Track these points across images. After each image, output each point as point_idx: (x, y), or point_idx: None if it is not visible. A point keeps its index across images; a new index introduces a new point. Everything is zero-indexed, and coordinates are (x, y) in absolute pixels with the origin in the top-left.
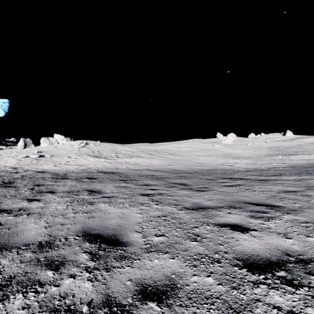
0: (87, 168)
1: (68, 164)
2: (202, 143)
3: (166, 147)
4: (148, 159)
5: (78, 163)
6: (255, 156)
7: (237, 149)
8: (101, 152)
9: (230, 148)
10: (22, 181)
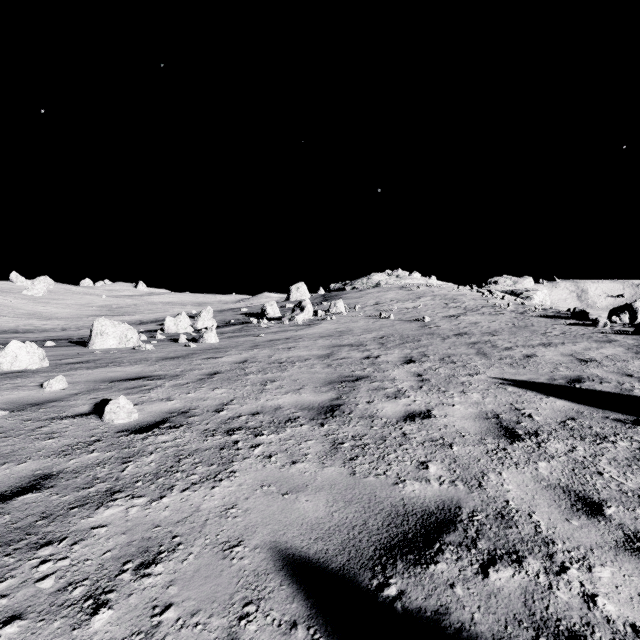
0: None
1: None
2: None
3: None
4: None
5: None
6: (76, 317)
7: (53, 307)
8: None
9: (40, 304)
10: None
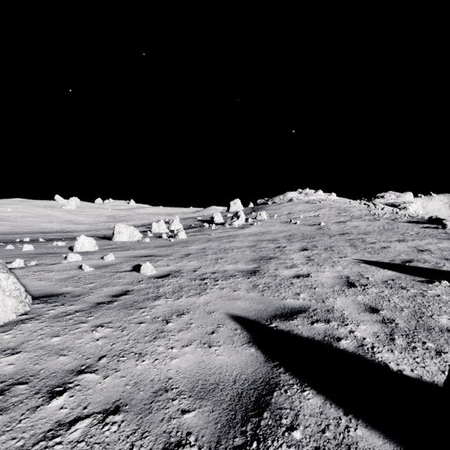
0: None
1: None
2: (37, 207)
3: None
4: None
5: None
6: (94, 223)
7: (80, 217)
8: None
9: (73, 215)
10: None
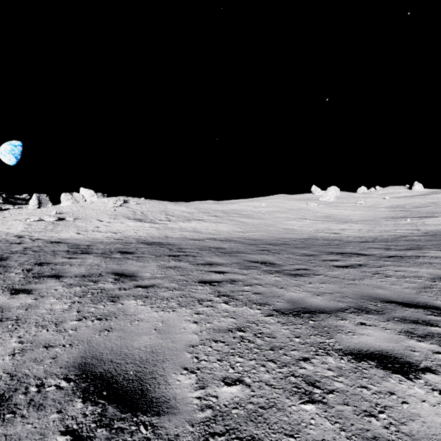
0: (124, 237)
1: (97, 230)
2: (291, 200)
3: (238, 206)
4: (213, 223)
5: (111, 229)
6: (371, 219)
7: (343, 210)
8: (145, 213)
9: (332, 207)
10: (21, 257)
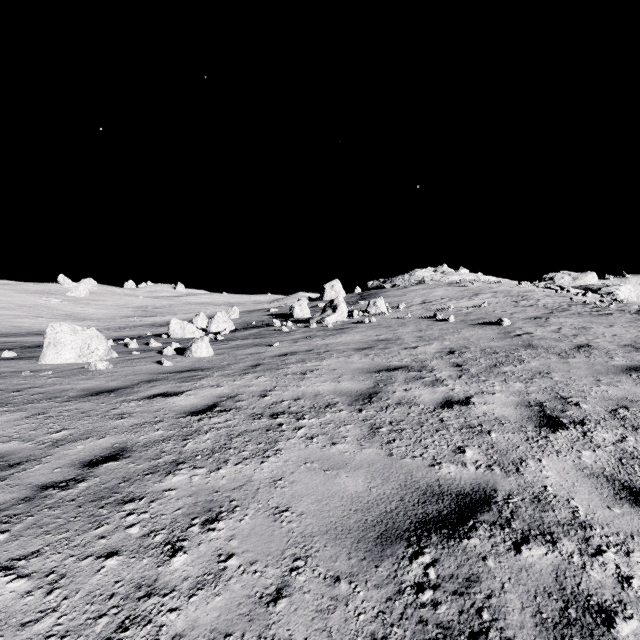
0: None
1: None
2: (24, 292)
3: None
4: None
5: None
6: (110, 318)
7: (91, 308)
8: None
9: (80, 305)
10: None
